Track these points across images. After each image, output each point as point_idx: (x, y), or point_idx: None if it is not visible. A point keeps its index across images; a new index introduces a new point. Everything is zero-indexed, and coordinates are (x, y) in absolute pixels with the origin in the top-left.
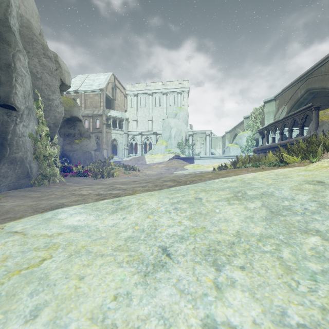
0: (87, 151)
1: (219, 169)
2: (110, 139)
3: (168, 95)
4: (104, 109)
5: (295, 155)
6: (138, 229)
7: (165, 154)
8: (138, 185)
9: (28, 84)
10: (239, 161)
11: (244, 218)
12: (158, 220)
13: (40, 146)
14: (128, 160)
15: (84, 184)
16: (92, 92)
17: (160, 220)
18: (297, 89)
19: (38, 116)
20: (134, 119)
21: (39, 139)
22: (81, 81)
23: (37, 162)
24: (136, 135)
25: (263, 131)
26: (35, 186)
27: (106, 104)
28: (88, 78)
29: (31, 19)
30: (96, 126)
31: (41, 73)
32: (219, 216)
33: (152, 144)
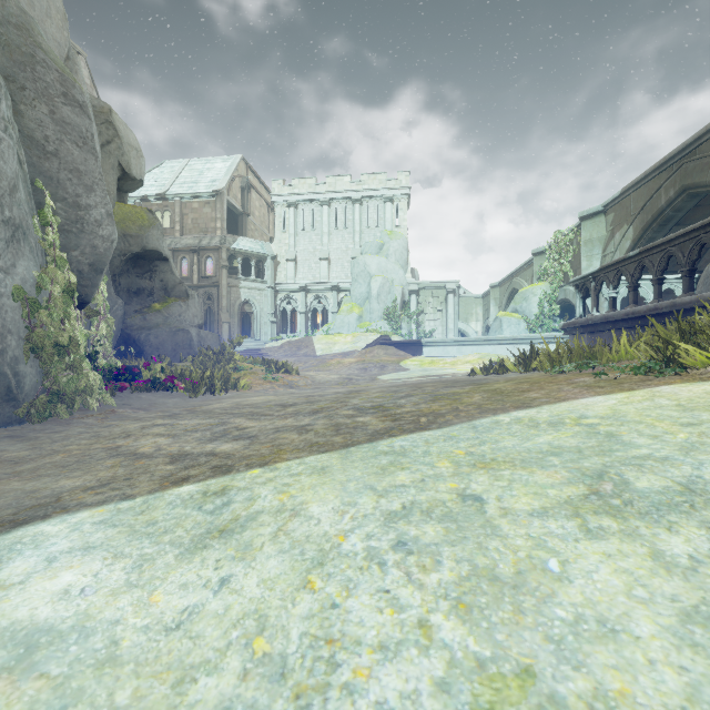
0: (180, 330)
1: (485, 373)
2: (238, 300)
3: (365, 205)
4: (223, 234)
5: (708, 346)
6: (263, 654)
7: (357, 334)
8: (289, 424)
9: (8, 163)
10: (536, 354)
11: (677, 618)
12: (342, 605)
13: (47, 320)
14: (276, 346)
15: (160, 414)
16: (198, 198)
17: (347, 608)
18: (659, 188)
19: (45, 245)
20: (289, 257)
21: (44, 302)
22: (175, 174)
23: (39, 360)
24: (295, 293)
25: (586, 282)
26: (31, 423)
27: (229, 225)
28: (188, 168)
29: (44, 22)
30: (206, 272)
31: (57, 142)
32: (569, 597)
33: (330, 311)
